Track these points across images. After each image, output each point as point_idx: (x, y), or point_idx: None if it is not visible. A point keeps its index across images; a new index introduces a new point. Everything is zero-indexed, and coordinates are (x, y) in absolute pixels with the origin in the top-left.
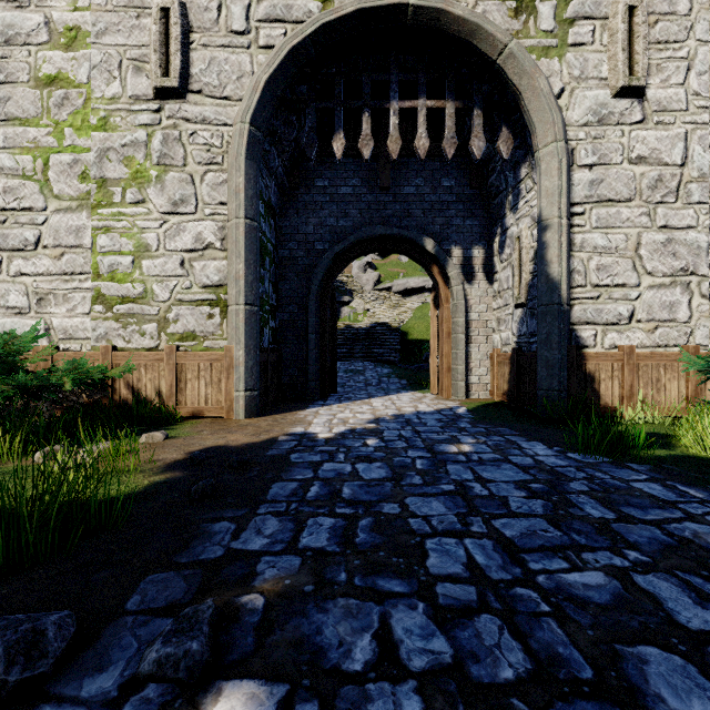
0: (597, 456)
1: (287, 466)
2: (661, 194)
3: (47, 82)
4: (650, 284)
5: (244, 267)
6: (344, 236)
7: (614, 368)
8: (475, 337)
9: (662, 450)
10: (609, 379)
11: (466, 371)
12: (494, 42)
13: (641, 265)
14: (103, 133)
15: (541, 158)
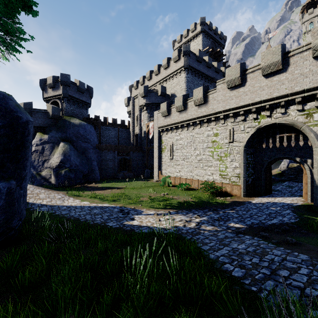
0: (295, 214)
1: (244, 204)
2: None
3: (213, 141)
4: None
5: (243, 172)
6: (272, 157)
7: None
8: None
9: (313, 217)
10: None
11: (312, 194)
12: (298, 127)
13: None
14: (221, 149)
15: (313, 150)
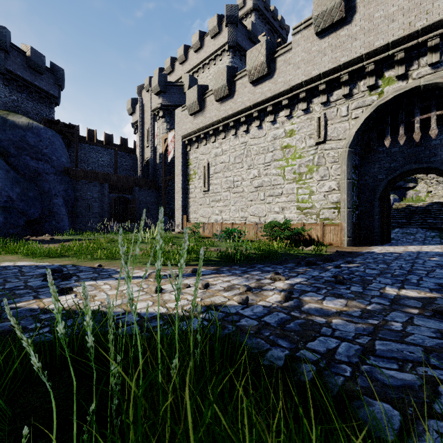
0: None
1: (363, 255)
2: None
3: (284, 148)
4: None
5: (346, 196)
6: (394, 171)
7: None
8: None
9: None
10: None
11: None
12: None
13: None
14: (300, 159)
15: None
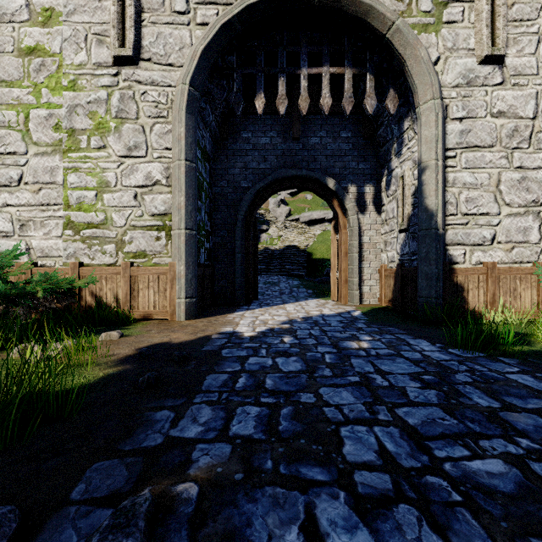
0: (473, 351)
1: (219, 360)
2: (517, 141)
3: (27, 52)
4: (508, 213)
5: (185, 199)
6: (264, 177)
7: (479, 280)
8: (367, 256)
9: (525, 347)
10: (476, 289)
11: (360, 282)
12: (384, 20)
13: (501, 198)
14: (72, 93)
15: (422, 112)
